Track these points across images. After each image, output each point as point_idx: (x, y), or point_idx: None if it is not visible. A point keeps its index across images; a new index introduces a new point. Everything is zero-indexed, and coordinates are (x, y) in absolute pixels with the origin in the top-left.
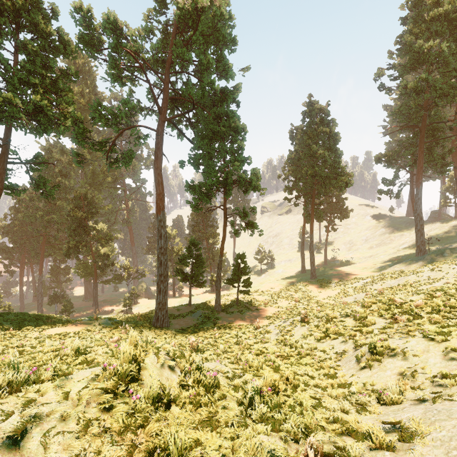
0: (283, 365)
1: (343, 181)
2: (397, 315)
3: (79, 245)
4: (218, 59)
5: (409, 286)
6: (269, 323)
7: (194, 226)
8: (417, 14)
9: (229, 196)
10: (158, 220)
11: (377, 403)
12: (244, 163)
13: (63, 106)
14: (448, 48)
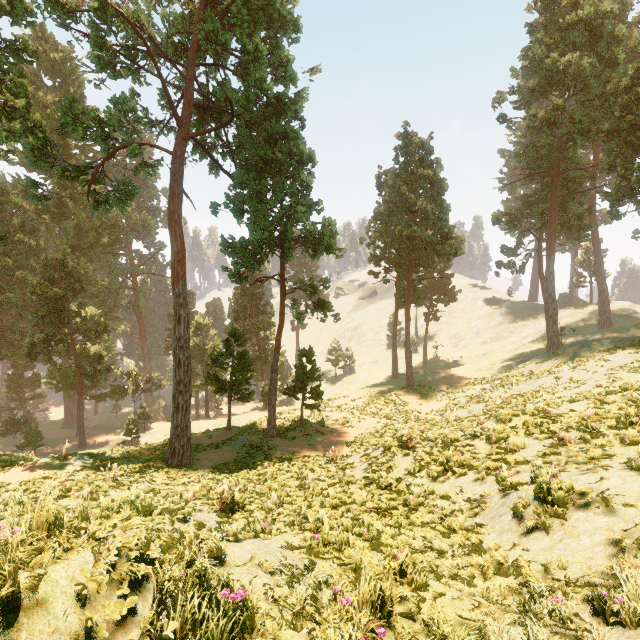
0: (384, 529)
1: (452, 247)
2: (562, 433)
3: (52, 341)
4: (273, 50)
5: (545, 392)
6: (350, 451)
7: (238, 312)
8: (549, 19)
9: (289, 258)
10: (174, 294)
11: (597, 620)
12: (312, 209)
13: (5, 97)
14: (590, 66)
